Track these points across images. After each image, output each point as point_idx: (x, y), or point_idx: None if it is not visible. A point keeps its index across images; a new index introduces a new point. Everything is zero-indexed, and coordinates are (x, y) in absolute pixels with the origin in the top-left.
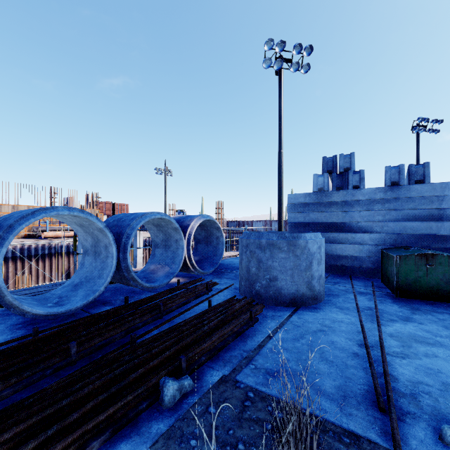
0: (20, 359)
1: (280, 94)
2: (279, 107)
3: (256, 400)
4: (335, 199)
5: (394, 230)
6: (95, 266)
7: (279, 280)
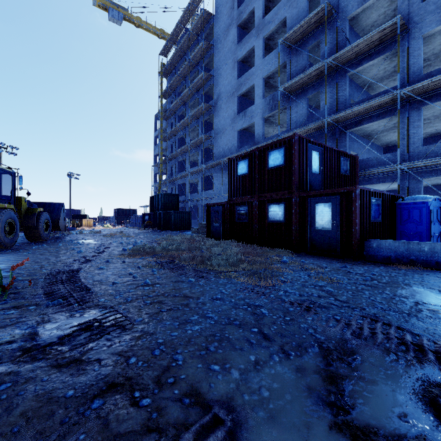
0: None
1: (0, 161)
2: None
3: None
4: None
5: None
6: None
7: None
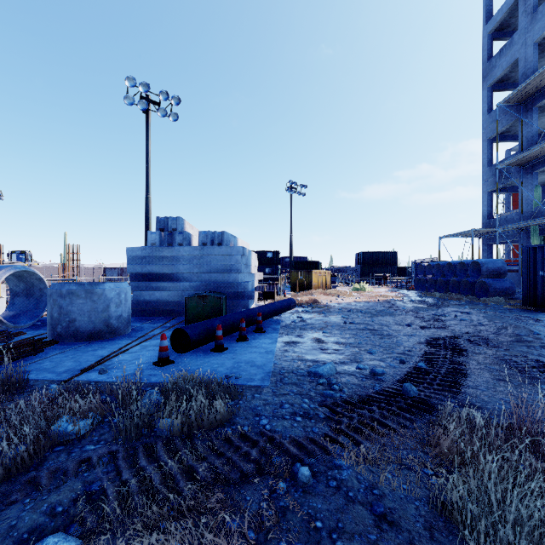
0: None
1: (148, 136)
2: (146, 149)
3: (1, 382)
4: (166, 253)
5: (205, 279)
6: None
7: (78, 321)
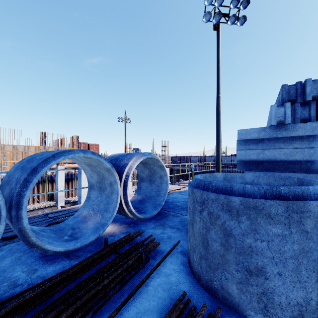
0: None
1: (218, 46)
2: (217, 57)
3: None
4: (300, 133)
5: None
6: None
7: (269, 275)
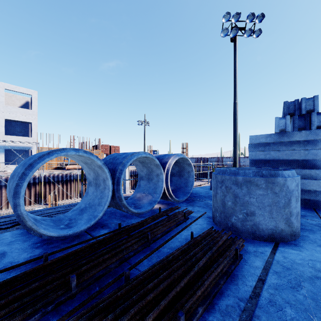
0: (27, 290)
1: (235, 56)
2: (234, 67)
3: None
4: (297, 138)
5: None
6: (96, 195)
7: (256, 215)
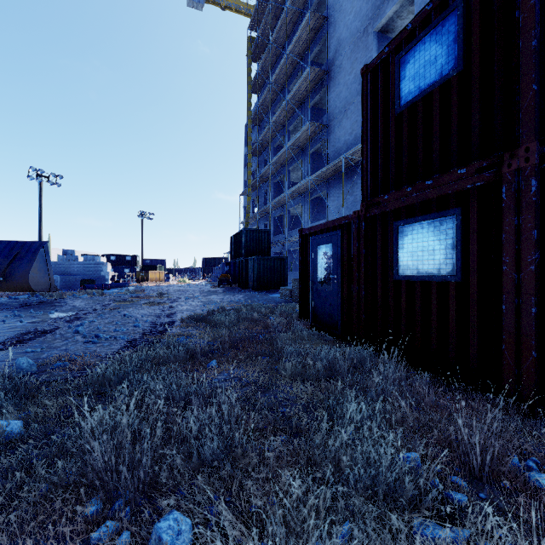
0: None
1: (41, 195)
2: (40, 202)
3: None
4: (67, 264)
5: (86, 274)
6: None
7: None
